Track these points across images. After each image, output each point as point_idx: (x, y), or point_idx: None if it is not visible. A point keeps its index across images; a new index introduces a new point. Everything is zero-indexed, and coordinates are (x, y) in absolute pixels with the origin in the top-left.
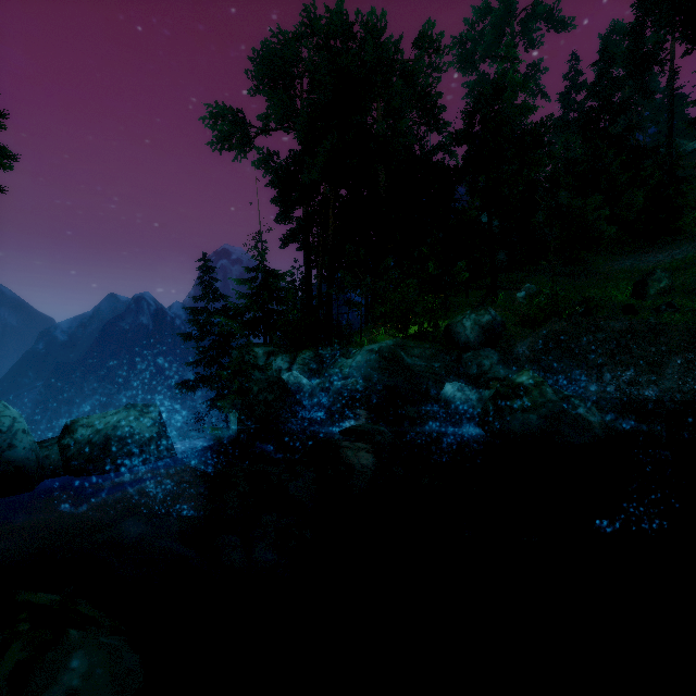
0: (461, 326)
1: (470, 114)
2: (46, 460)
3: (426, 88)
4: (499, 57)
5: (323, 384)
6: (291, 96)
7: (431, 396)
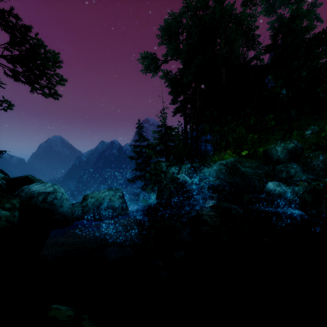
0: (274, 150)
1: (275, 35)
2: (76, 212)
3: (249, 26)
4: (290, 3)
5: (196, 180)
6: (178, 43)
7: (256, 188)
